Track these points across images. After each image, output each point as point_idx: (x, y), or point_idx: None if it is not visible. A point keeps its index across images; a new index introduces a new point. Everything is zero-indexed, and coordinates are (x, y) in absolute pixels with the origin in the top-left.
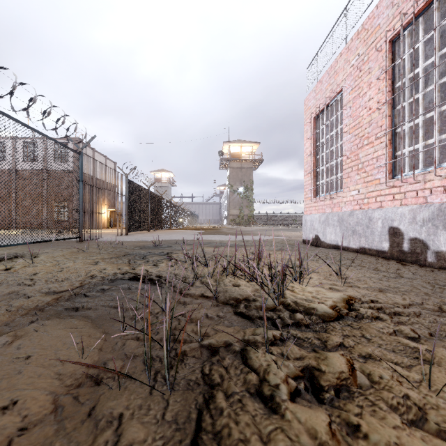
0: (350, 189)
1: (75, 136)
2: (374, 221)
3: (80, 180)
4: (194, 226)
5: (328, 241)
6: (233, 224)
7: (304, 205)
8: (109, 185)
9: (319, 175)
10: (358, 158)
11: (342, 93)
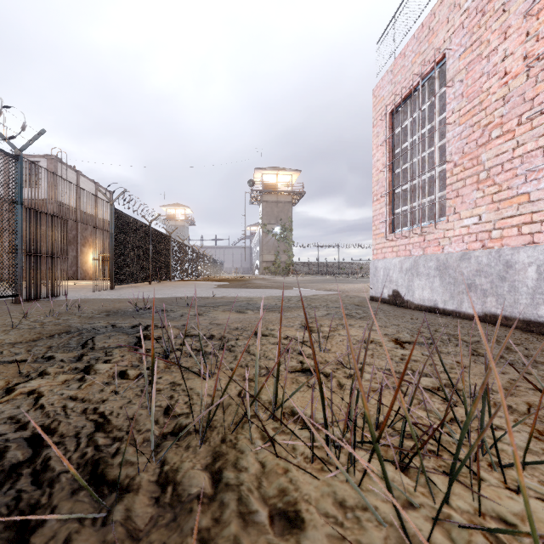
0: (460, 215)
1: (51, 152)
2: (518, 268)
3: (17, 201)
4: (216, 276)
5: (418, 300)
6: (266, 273)
7: (373, 246)
8: (102, 222)
9: (401, 198)
10: (479, 162)
11: (443, 64)
